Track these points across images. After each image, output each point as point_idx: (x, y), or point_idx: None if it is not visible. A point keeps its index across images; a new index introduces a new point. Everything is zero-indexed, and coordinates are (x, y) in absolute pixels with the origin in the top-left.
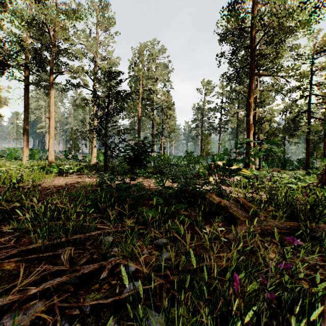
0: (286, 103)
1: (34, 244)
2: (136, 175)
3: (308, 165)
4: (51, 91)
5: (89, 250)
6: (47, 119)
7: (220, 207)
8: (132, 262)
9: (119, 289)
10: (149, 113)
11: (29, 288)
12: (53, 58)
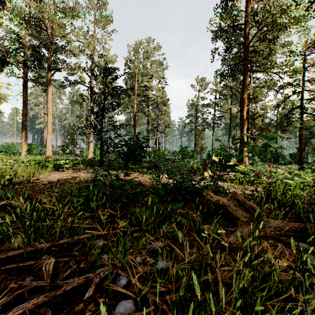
0: (278, 99)
1: (15, 251)
2: (132, 170)
3: (301, 160)
4: (49, 87)
5: (76, 258)
6: (46, 115)
7: (218, 206)
8: (123, 273)
9: (107, 310)
10: (144, 109)
11: (1, 309)
12: (50, 55)
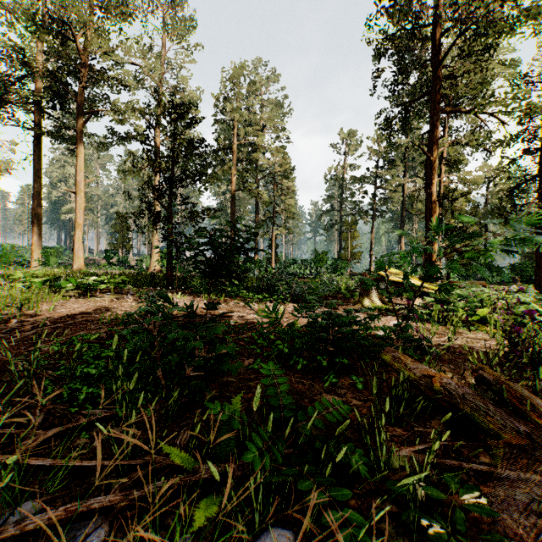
0: (488, 167)
1: None
2: (225, 295)
3: (539, 276)
4: (78, 145)
5: None
6: None
7: (432, 396)
8: None
9: None
10: (250, 184)
11: None
12: (81, 87)
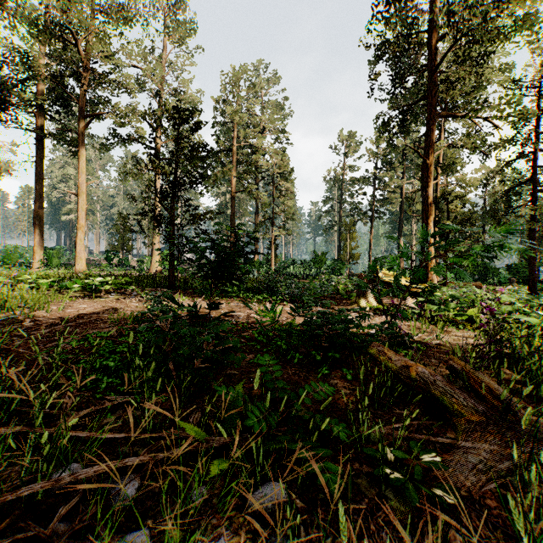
0: (486, 169)
1: None
2: (226, 296)
3: (533, 277)
4: (80, 148)
5: None
6: None
7: (409, 382)
8: None
9: None
10: (250, 186)
11: None
12: (83, 91)
